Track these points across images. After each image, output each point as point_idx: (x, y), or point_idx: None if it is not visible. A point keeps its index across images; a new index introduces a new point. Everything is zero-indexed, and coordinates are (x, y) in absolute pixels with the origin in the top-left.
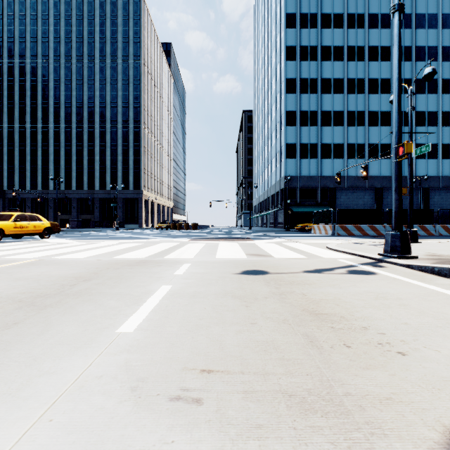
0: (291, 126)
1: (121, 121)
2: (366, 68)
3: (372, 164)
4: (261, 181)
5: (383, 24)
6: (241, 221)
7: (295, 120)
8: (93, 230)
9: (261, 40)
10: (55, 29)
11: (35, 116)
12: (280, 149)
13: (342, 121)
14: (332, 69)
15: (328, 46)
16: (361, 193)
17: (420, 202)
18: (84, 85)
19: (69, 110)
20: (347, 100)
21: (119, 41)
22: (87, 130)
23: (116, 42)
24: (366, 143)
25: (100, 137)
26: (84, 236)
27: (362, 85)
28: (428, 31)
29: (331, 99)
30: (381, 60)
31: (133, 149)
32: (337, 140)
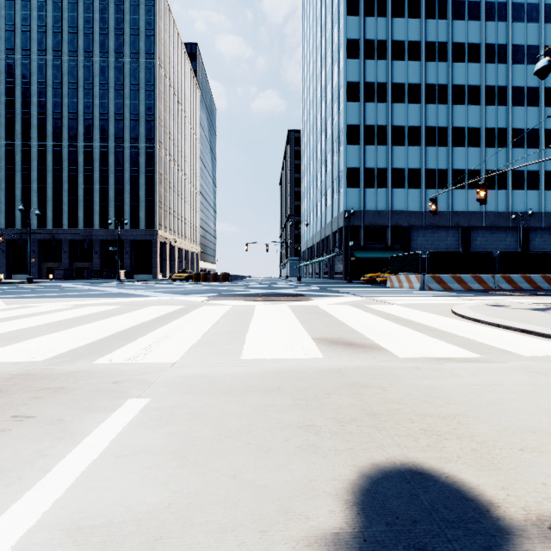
0: (353, 145)
1: (130, 138)
2: (450, 71)
3: (457, 196)
4: (313, 218)
5: (471, 15)
6: (287, 270)
7: (358, 137)
8: (84, 282)
9: (313, 38)
10: (39, 14)
11: (12, 130)
12: (338, 175)
13: (419, 140)
14: (406, 72)
15: (400, 40)
16: (442, 233)
17: (518, 245)
18: (78, 90)
19: (59, 122)
20: (425, 113)
21: (127, 34)
22: (83, 150)
23: (122, 34)
24: (450, 168)
25: (100, 159)
26: (48, 292)
27: (444, 93)
28: (527, 26)
29: (405, 110)
30: (468, 61)
31: (146, 176)
32: (413, 164)
